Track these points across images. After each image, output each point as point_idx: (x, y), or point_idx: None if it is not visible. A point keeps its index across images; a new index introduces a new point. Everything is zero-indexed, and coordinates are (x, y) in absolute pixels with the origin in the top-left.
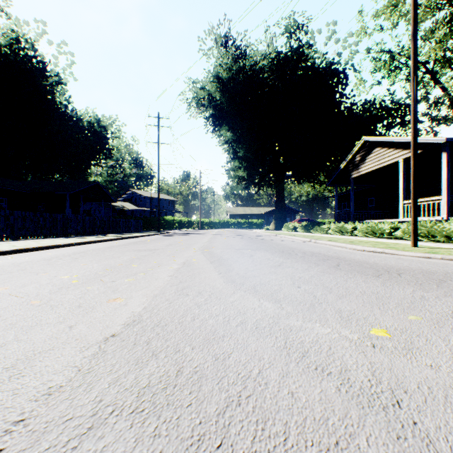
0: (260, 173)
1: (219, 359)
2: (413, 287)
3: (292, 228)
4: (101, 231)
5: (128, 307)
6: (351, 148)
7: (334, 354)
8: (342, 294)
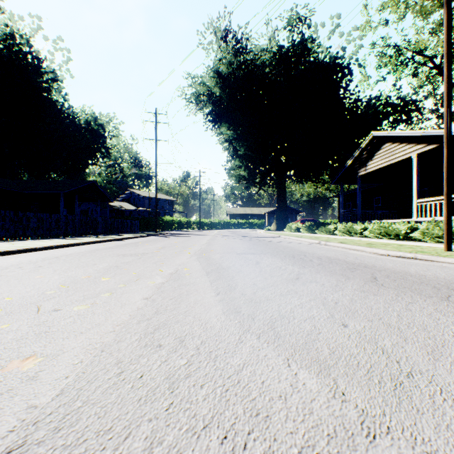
0: (261, 172)
1: None
2: None
3: (295, 228)
4: (94, 232)
5: (30, 389)
6: (355, 146)
7: None
8: (429, 344)
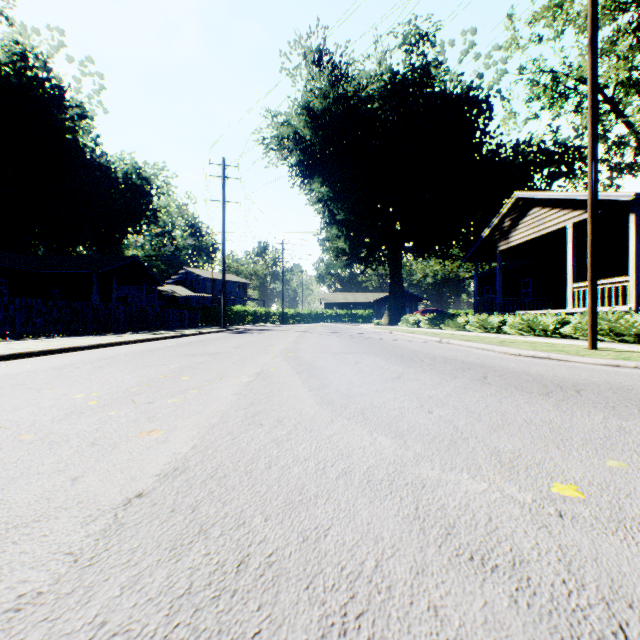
0: (368, 245)
1: (310, 540)
2: (602, 412)
3: (414, 322)
4: (141, 327)
5: (168, 445)
6: (497, 208)
7: (498, 530)
8: (498, 423)
